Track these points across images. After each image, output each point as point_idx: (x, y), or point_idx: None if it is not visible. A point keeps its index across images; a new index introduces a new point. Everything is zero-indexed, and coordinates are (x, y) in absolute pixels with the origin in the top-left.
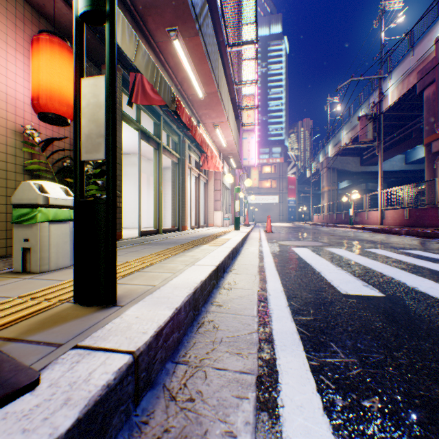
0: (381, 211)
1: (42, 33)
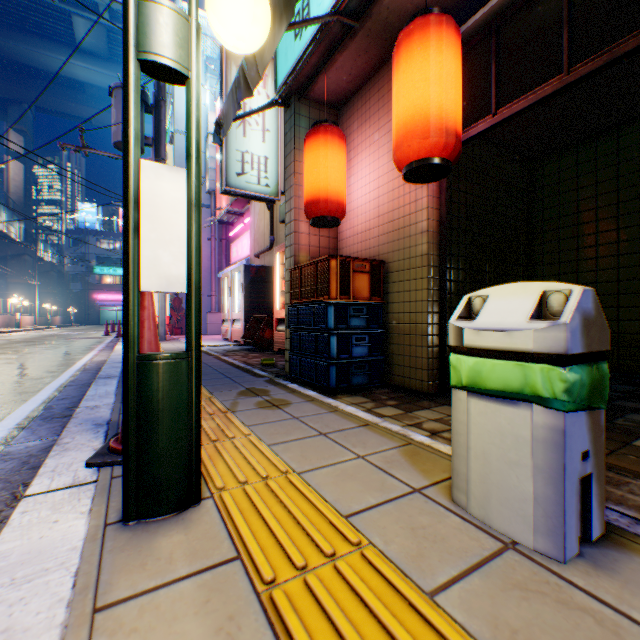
0: None
1: None
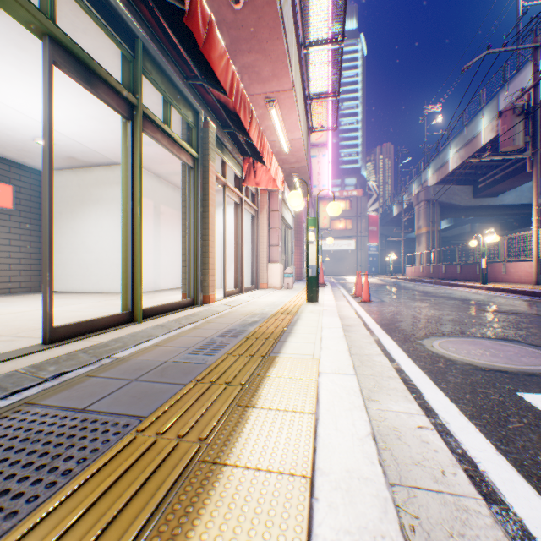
0: (537, 262)
1: None
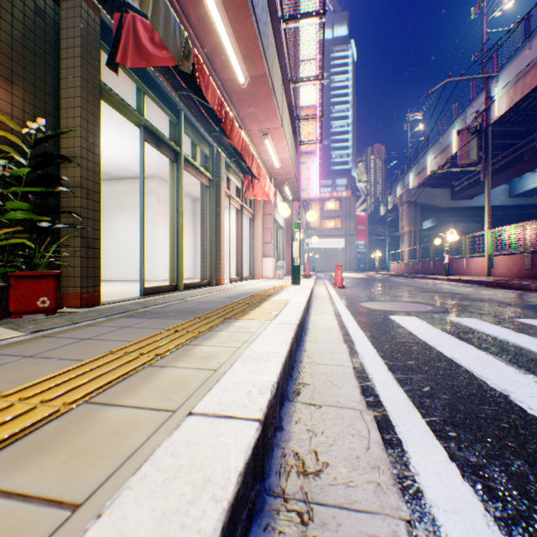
0: (488, 258)
1: None
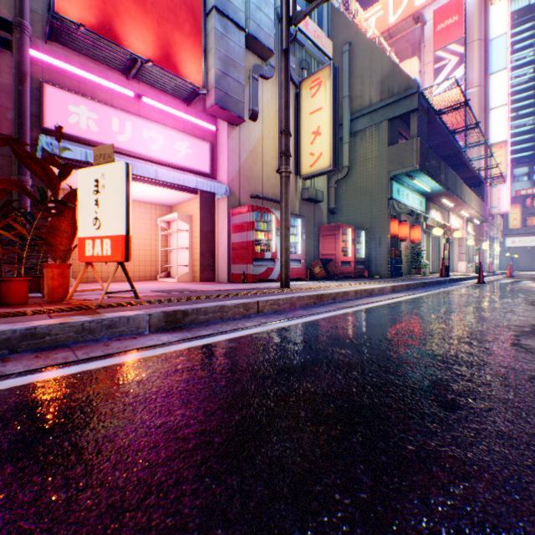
0: None
1: (413, 225)
